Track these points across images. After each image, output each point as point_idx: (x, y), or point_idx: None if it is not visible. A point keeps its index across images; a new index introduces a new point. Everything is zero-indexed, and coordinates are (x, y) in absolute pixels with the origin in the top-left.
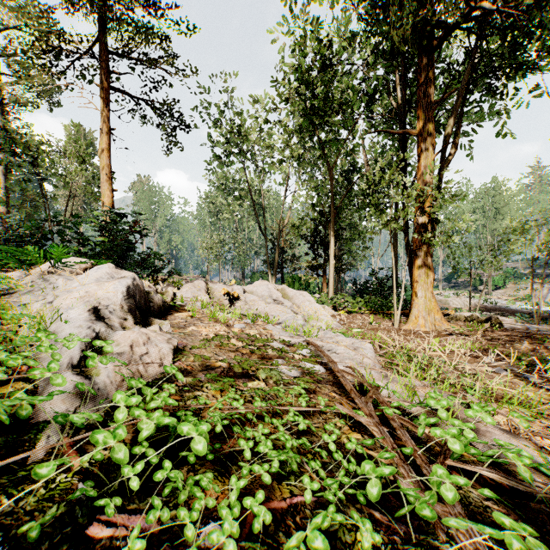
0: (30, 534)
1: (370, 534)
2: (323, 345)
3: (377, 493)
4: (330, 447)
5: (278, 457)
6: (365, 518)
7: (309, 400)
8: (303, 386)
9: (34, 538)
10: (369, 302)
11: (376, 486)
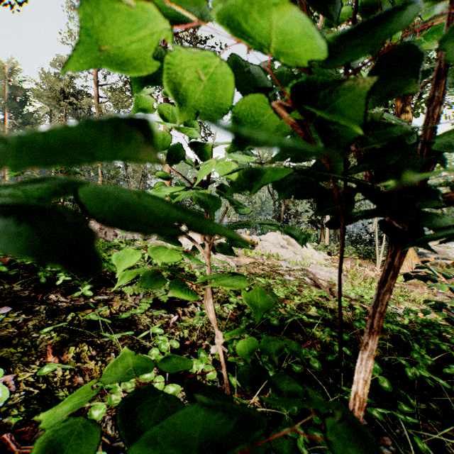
0: (227, 293)
1: (314, 309)
2: (312, 271)
3: (315, 294)
4: (305, 294)
5: (286, 292)
6: (313, 306)
7: (300, 288)
8: (297, 281)
9: (229, 294)
10: (359, 249)
11: (315, 293)
